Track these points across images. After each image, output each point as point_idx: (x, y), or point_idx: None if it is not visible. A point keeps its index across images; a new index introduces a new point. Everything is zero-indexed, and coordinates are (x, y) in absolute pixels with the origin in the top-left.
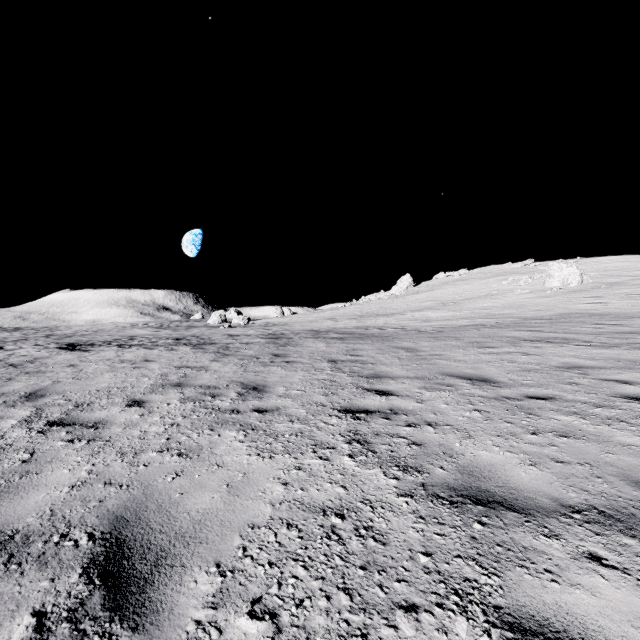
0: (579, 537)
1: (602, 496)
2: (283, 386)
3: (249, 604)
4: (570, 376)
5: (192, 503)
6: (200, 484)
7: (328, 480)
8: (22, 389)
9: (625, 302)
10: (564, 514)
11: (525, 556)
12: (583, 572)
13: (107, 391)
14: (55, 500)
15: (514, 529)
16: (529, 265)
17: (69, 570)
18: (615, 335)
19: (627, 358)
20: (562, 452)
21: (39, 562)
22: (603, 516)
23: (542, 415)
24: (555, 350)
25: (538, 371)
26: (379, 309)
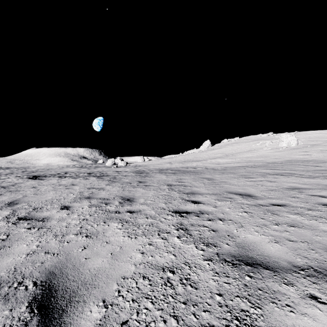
0: (304, 285)
1: (315, 260)
2: (143, 198)
3: (120, 325)
4: (294, 193)
5: (91, 264)
6: (96, 253)
7: (166, 251)
8: (6, 200)
9: (320, 154)
10: (295, 271)
11: (275, 296)
12: (307, 306)
13: (51, 201)
14: (17, 262)
15: (268, 280)
16: (270, 135)
17: (21, 304)
18: (316, 171)
19: (323, 183)
20: (292, 235)
21: (5, 299)
22: (316, 272)
23: (280, 214)
24: (285, 179)
25: (277, 190)
26: (193, 158)
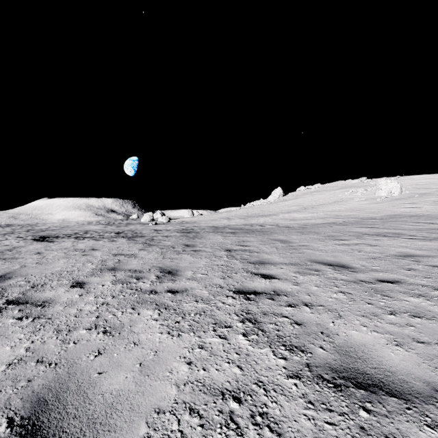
0: None
1: None
2: (191, 270)
3: None
4: (407, 263)
5: (107, 383)
6: (117, 363)
7: (226, 359)
8: None
9: (433, 207)
10: None
11: None
12: None
13: (59, 274)
14: None
15: (398, 418)
16: (363, 181)
17: None
18: (432, 231)
19: None
20: (420, 332)
21: None
22: None
23: (394, 297)
24: (390, 242)
25: (382, 259)
26: (260, 211)
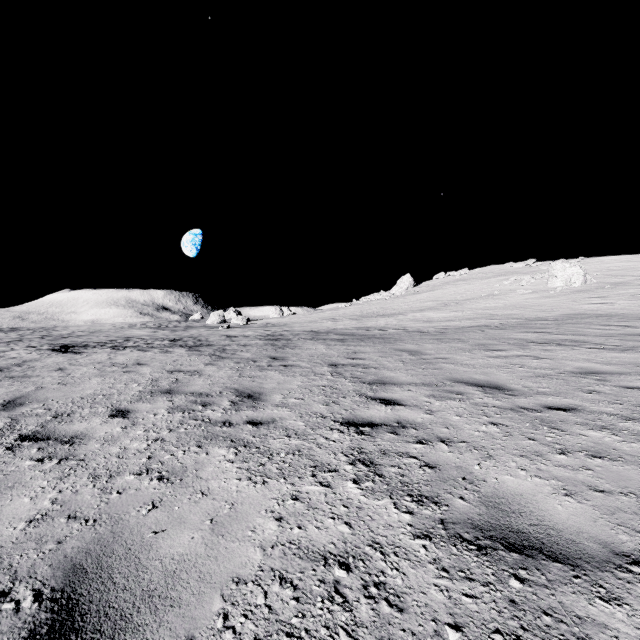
0: None
1: None
2: (280, 393)
3: None
4: (589, 383)
5: (167, 546)
6: (179, 519)
7: (330, 514)
8: (1, 396)
9: (631, 302)
10: (620, 566)
11: (583, 632)
12: None
13: (91, 399)
14: (5, 541)
15: (562, 588)
16: (531, 265)
17: None
18: (627, 337)
19: None
20: (599, 478)
21: None
22: None
23: (567, 430)
24: (567, 353)
25: (553, 377)
26: (379, 309)
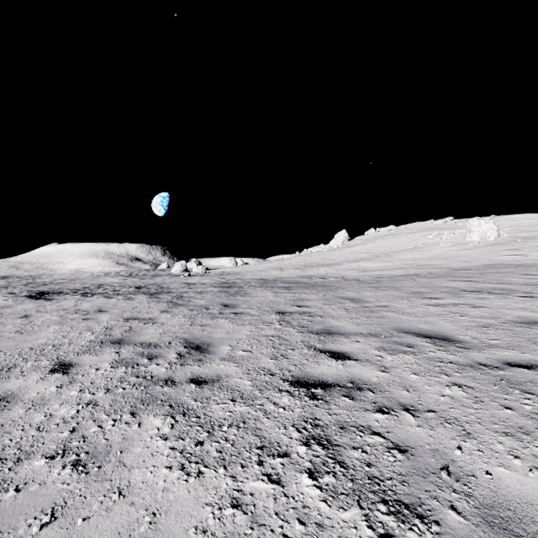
0: None
1: None
2: (228, 344)
3: None
4: (537, 334)
5: None
6: None
7: None
8: None
9: None
10: None
11: None
12: None
13: (40, 350)
14: None
15: None
16: (449, 222)
17: None
18: None
19: None
20: None
21: None
22: None
23: None
24: (501, 302)
25: (498, 327)
26: (320, 260)
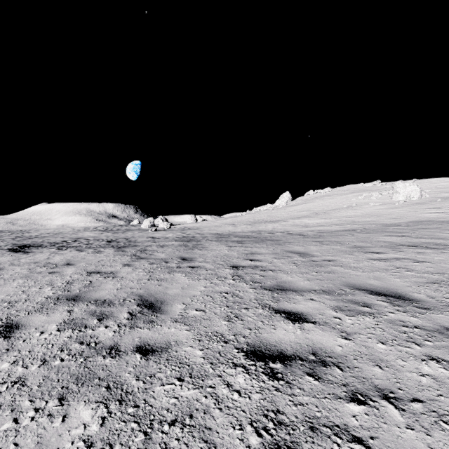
0: None
1: None
2: (182, 302)
3: None
4: None
5: None
6: None
7: None
8: None
9: None
10: None
11: None
12: None
13: None
14: None
15: None
16: (377, 185)
17: None
18: None
19: None
20: None
21: None
22: None
23: None
24: (441, 256)
25: (448, 283)
26: (267, 217)
